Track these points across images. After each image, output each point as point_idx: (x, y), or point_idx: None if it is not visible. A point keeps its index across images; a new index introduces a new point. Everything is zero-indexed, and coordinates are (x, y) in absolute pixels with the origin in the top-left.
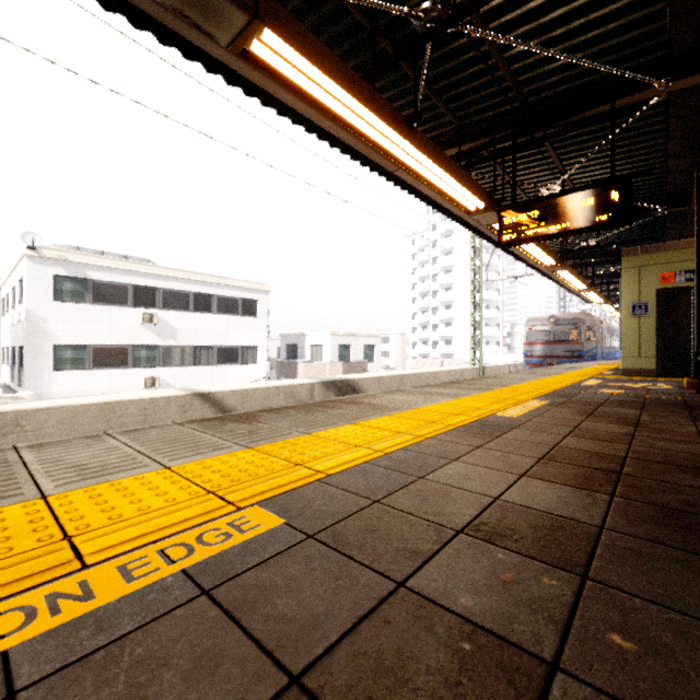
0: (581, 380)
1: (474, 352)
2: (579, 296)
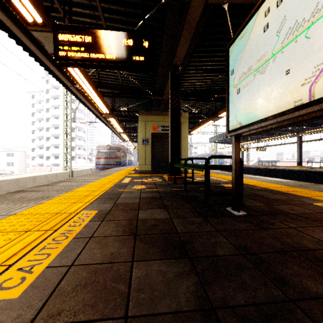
0: (121, 178)
1: (66, 162)
2: (119, 137)
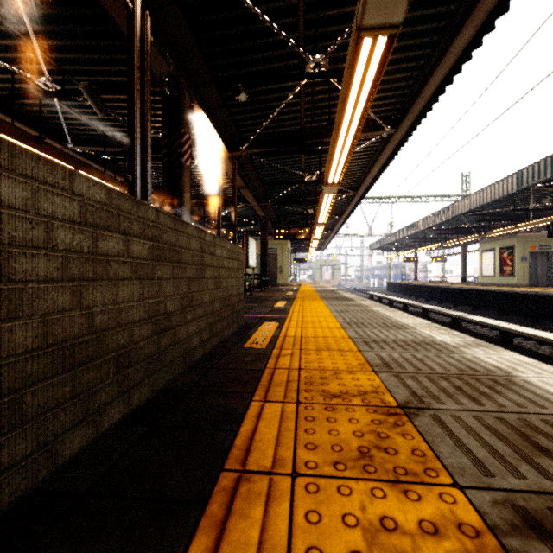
0: None
1: None
2: None
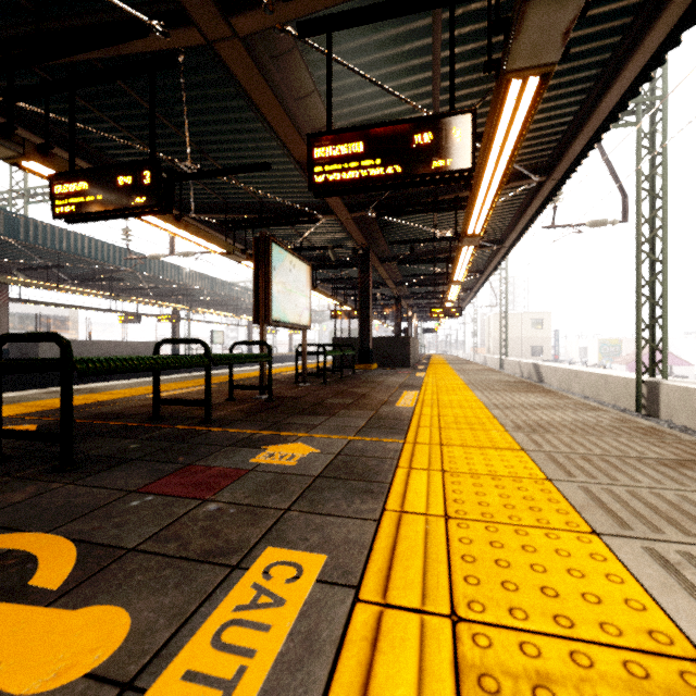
0: None
1: None
2: None
